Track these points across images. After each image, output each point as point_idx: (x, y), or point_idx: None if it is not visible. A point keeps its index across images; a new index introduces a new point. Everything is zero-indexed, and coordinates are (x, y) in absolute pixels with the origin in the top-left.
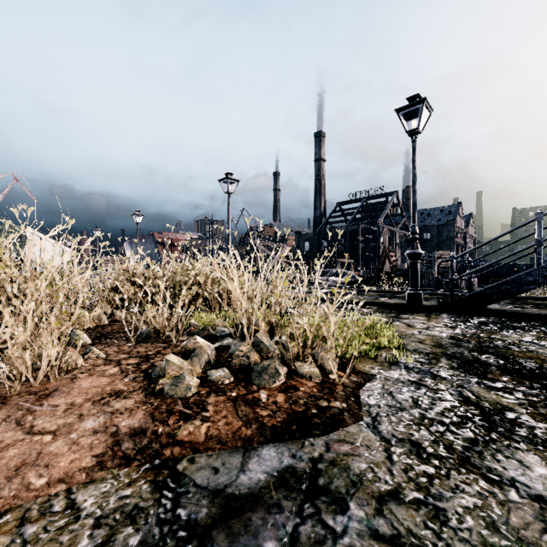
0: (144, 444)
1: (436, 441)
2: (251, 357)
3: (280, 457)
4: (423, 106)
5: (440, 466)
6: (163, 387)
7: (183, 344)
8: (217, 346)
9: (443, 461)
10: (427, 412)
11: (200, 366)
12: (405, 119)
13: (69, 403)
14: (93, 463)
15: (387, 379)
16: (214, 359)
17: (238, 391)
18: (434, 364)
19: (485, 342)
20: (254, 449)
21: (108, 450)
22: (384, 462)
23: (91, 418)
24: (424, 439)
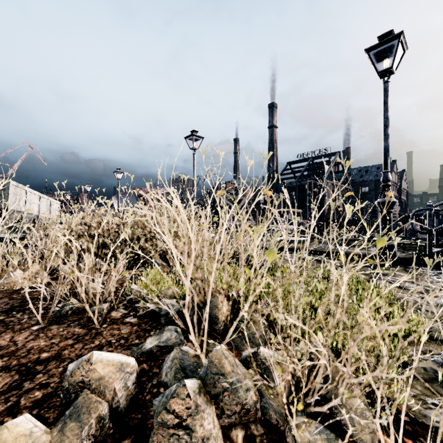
0: None
1: None
2: (196, 429)
3: None
4: (399, 41)
5: None
6: None
7: (68, 370)
8: (149, 348)
9: None
10: None
11: None
12: (374, 61)
13: None
14: None
15: None
16: (130, 394)
17: None
18: None
19: None
20: None
21: None
22: None
23: None
24: None
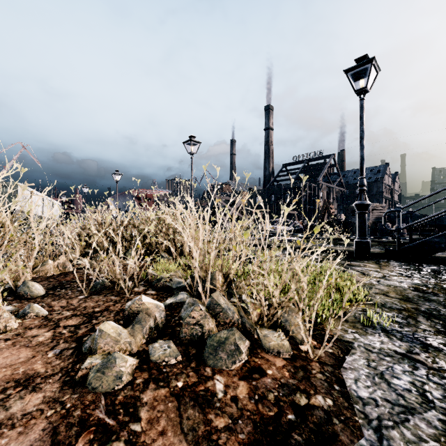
0: None
1: None
2: (205, 326)
3: None
4: (372, 65)
5: None
6: (88, 372)
7: (126, 305)
8: (169, 303)
9: None
10: None
11: (143, 335)
12: (352, 80)
13: None
14: None
15: (368, 349)
16: (163, 322)
17: (186, 379)
18: (415, 326)
19: None
20: None
21: None
22: None
23: None
24: None
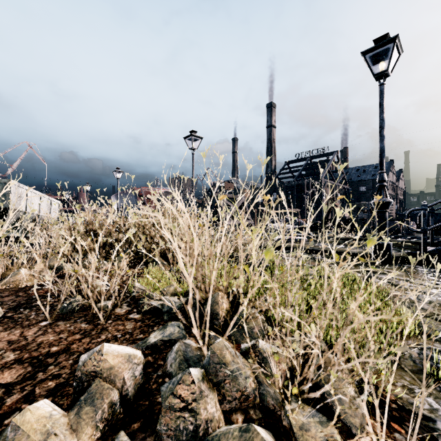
0: None
1: None
2: (200, 412)
3: None
4: (394, 45)
5: None
6: None
7: (80, 360)
8: (153, 342)
9: None
10: None
11: (95, 425)
12: (370, 64)
13: None
14: None
15: None
16: (137, 383)
17: None
18: None
19: None
20: None
21: None
22: None
23: None
24: None
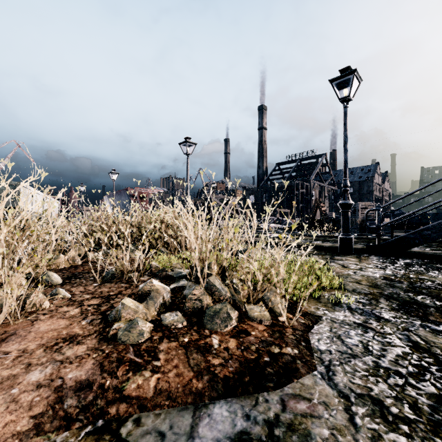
0: (89, 401)
1: (398, 398)
2: (204, 301)
3: (233, 418)
4: (354, 76)
5: (411, 434)
6: (117, 332)
7: (140, 287)
8: (173, 287)
9: (412, 426)
10: (380, 360)
11: (155, 309)
12: (337, 88)
13: (21, 350)
14: (29, 426)
15: (333, 320)
16: (169, 301)
17: (191, 336)
18: (375, 305)
19: (416, 282)
20: (205, 406)
21: (49, 409)
22: (347, 427)
23: (39, 368)
24: (385, 395)
